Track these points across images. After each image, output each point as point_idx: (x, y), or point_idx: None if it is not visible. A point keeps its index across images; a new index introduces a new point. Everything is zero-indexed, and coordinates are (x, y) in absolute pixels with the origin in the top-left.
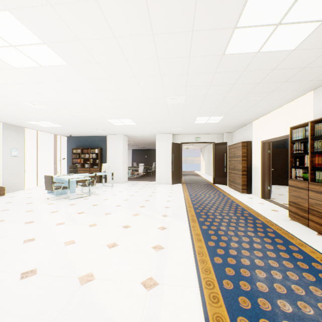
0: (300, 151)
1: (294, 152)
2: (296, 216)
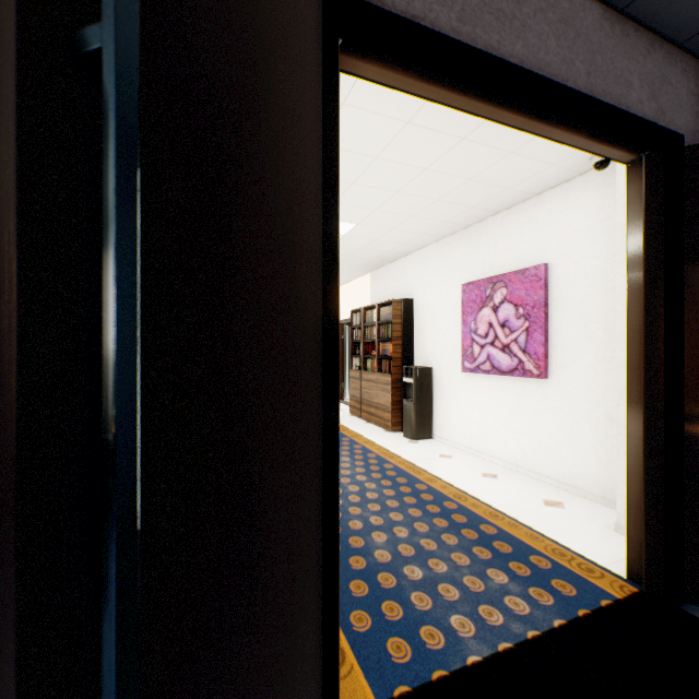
0: (358, 338)
1: (354, 339)
2: (354, 410)
